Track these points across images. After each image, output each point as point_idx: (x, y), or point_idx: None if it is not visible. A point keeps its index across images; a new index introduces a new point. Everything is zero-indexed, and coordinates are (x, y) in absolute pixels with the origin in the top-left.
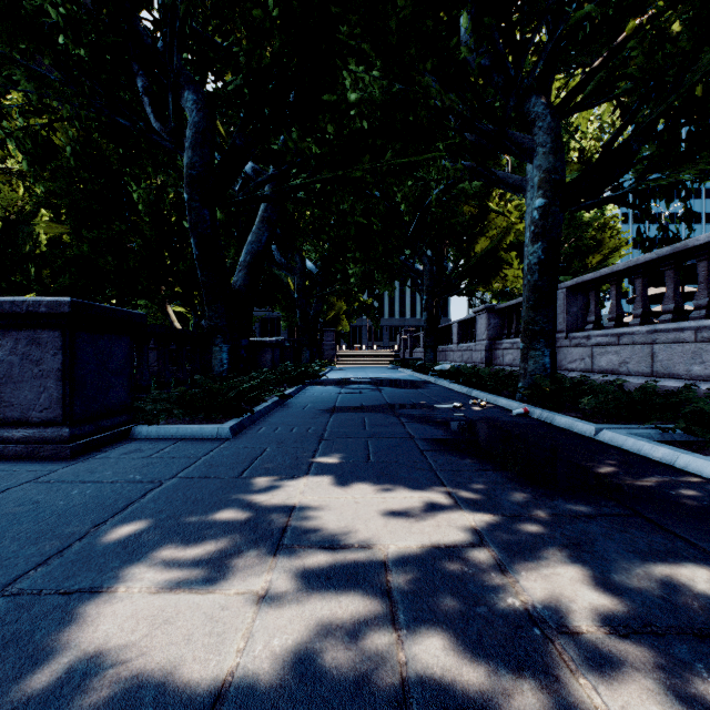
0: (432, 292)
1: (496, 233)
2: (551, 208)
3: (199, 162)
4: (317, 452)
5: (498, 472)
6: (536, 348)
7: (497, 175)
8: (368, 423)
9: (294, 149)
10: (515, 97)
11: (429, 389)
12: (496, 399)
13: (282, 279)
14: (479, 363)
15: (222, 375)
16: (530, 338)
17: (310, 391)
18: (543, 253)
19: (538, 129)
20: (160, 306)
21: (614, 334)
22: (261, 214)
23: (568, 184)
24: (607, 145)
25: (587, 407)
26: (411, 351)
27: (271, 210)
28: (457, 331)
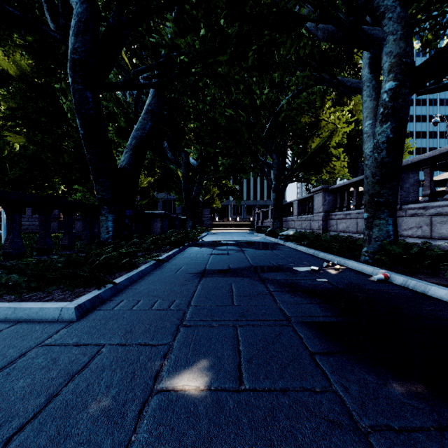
0: (279, 179)
1: (325, 136)
2: (402, 89)
3: (81, 48)
4: (168, 357)
5: None
6: (380, 218)
7: (338, 79)
8: (236, 292)
9: (169, 42)
10: None
11: (282, 251)
12: (346, 262)
13: (175, 173)
14: (317, 229)
15: (107, 241)
16: (375, 209)
17: (188, 252)
18: (391, 132)
19: (388, 19)
20: (89, 190)
21: None
22: (146, 107)
23: (418, 67)
24: None
25: None
26: (262, 221)
27: (154, 104)
28: (297, 206)
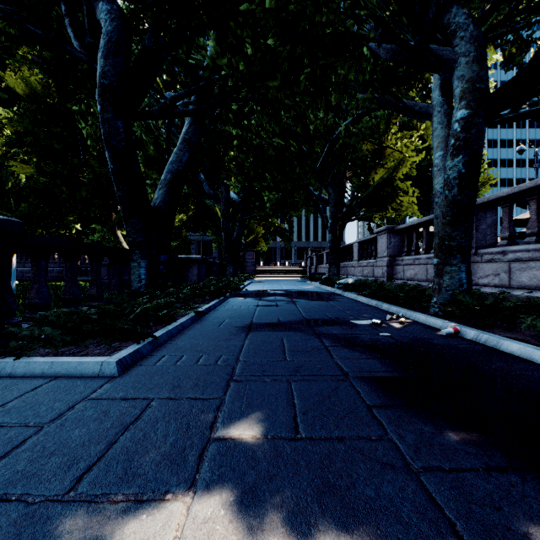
0: (336, 217)
1: (391, 166)
2: (475, 118)
3: (111, 71)
4: (221, 410)
5: (528, 476)
6: (452, 264)
7: (404, 103)
8: (288, 347)
9: (211, 63)
10: (435, 8)
11: (340, 302)
12: (412, 315)
13: (212, 209)
14: (380, 277)
15: (140, 290)
16: (446, 254)
17: (230, 303)
18: (463, 166)
19: (460, 39)
20: (110, 230)
21: (537, 249)
22: (182, 136)
23: (493, 94)
24: (536, 51)
25: (533, 329)
26: (316, 266)
27: (192, 132)
28: (358, 249)
